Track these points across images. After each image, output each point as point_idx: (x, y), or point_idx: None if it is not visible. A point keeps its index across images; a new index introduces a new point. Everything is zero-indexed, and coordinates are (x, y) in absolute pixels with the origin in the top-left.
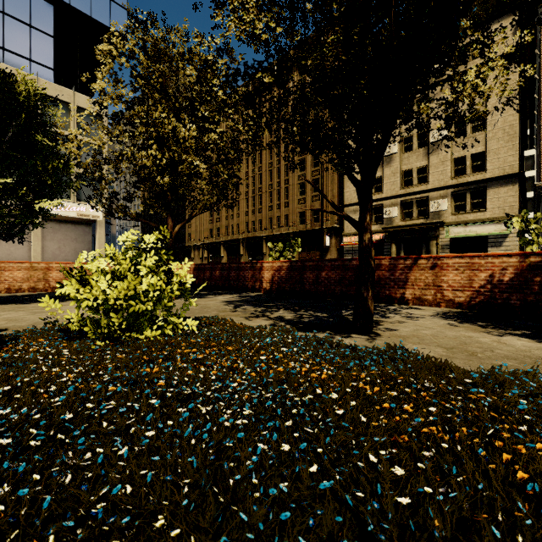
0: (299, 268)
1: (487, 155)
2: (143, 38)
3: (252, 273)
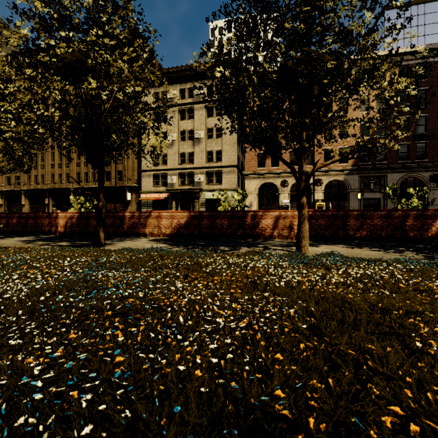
0: (86, 217)
1: (223, 152)
2: None
3: (49, 221)
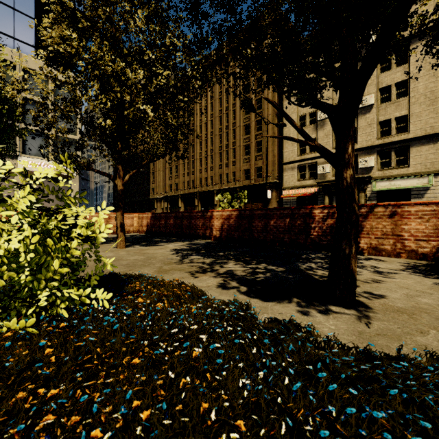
0: (247, 216)
1: (410, 118)
2: None
3: (203, 222)
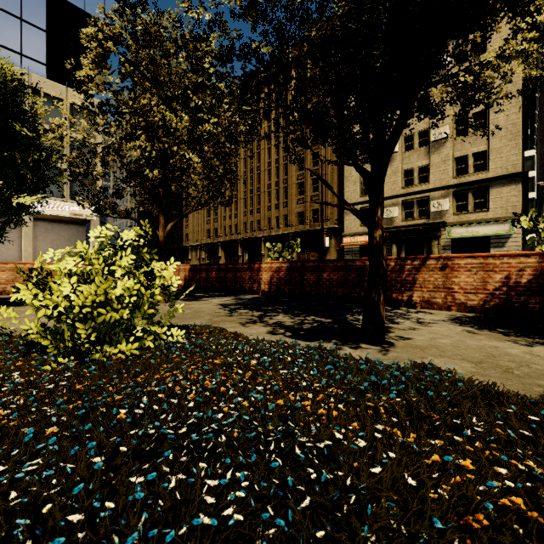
0: (299, 268)
1: (489, 154)
2: (131, 20)
3: (250, 275)
